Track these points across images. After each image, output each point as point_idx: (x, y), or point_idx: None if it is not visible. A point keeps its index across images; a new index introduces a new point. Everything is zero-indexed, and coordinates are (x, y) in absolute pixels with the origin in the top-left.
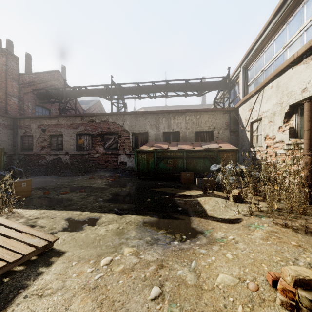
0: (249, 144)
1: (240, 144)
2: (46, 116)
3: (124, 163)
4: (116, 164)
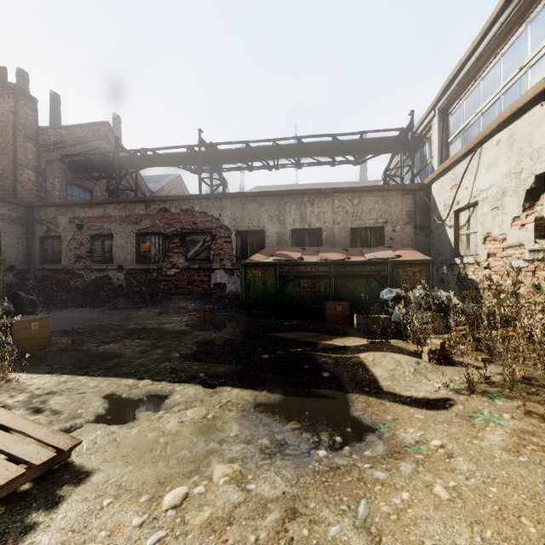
0: (453, 250)
1: (434, 251)
2: (83, 202)
3: (222, 285)
4: (208, 287)
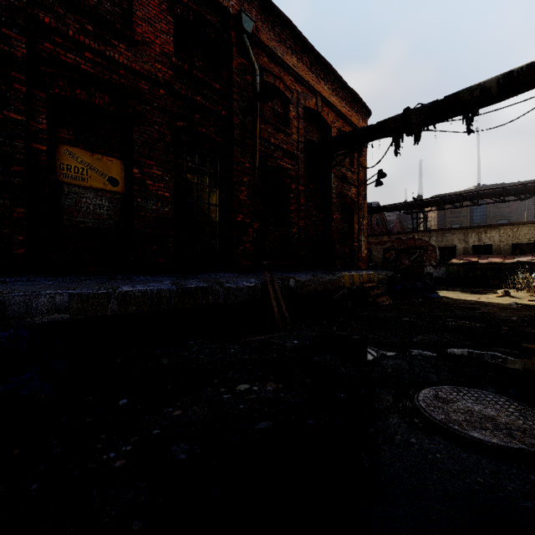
0: None
1: None
2: None
3: (430, 273)
4: (422, 274)
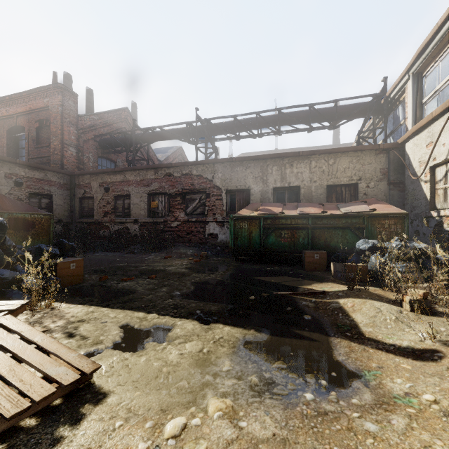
0: (428, 203)
1: (409, 205)
2: (109, 170)
3: (214, 235)
4: (203, 236)
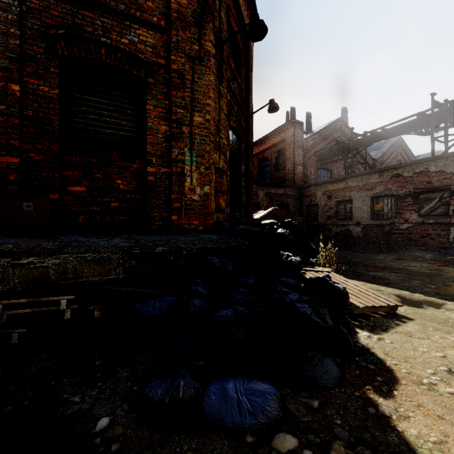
0: None
1: None
2: (332, 180)
3: None
4: (445, 240)
